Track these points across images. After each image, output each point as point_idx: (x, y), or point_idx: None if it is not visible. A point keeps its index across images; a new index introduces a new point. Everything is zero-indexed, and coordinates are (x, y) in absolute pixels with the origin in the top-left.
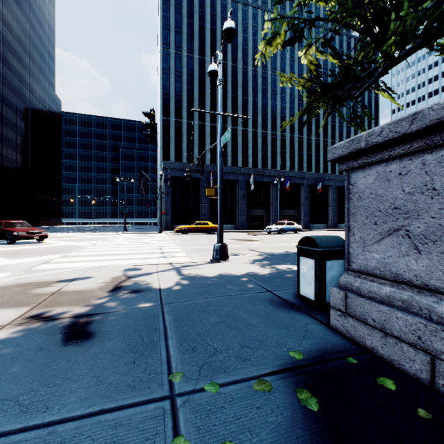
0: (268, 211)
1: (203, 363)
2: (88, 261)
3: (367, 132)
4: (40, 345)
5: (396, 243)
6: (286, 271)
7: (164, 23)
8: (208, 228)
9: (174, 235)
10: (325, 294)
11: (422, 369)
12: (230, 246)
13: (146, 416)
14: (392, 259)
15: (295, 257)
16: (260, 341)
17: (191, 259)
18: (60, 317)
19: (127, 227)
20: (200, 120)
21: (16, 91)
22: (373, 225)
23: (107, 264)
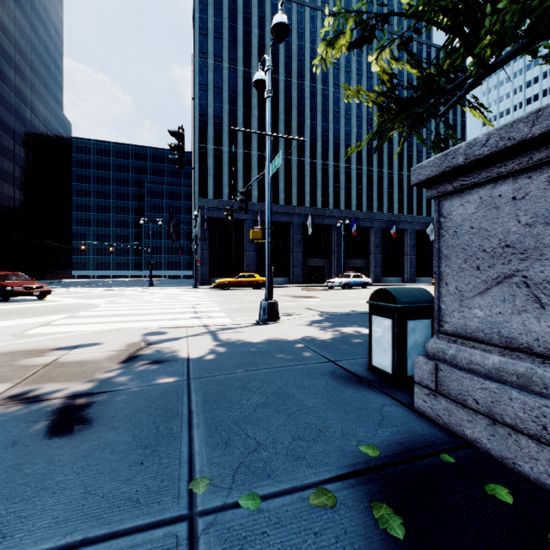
0: (330, 262)
1: (239, 464)
2: (99, 323)
3: (467, 142)
4: (15, 437)
5: (508, 295)
6: (353, 335)
7: (200, 27)
8: (255, 282)
9: (212, 291)
10: (405, 365)
11: (548, 472)
12: (282, 304)
13: (150, 549)
14: (502, 316)
15: (365, 318)
16: (319, 431)
17: (232, 320)
18: (50, 397)
19: (154, 281)
20: (245, 148)
21: (14, 111)
22: (475, 271)
23: (123, 327)
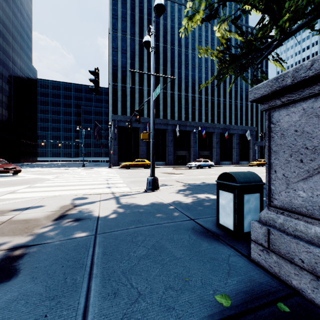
0: (189, 152)
1: (123, 316)
2: (47, 191)
3: (294, 68)
4: None
5: None
6: (205, 200)
7: (113, 14)
8: (145, 164)
9: (119, 170)
10: (243, 225)
11: None
12: (161, 178)
13: None
14: None
15: (211, 187)
16: (185, 280)
17: (130, 189)
18: None
19: (86, 163)
20: (140, 85)
21: (2, 62)
22: (298, 163)
23: (61, 194)
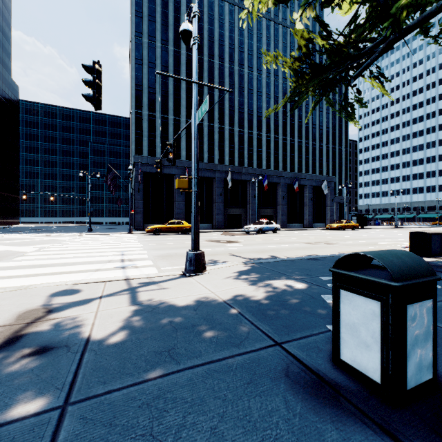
0: (246, 210)
1: None
2: (10, 277)
3: None
4: None
5: None
6: (287, 292)
7: (136, 10)
8: (183, 228)
9: (144, 236)
10: (405, 373)
11: None
12: (207, 250)
13: None
14: None
15: (289, 266)
16: None
17: (158, 270)
18: None
19: (95, 226)
20: (175, 115)
21: None
22: None
23: (33, 283)
